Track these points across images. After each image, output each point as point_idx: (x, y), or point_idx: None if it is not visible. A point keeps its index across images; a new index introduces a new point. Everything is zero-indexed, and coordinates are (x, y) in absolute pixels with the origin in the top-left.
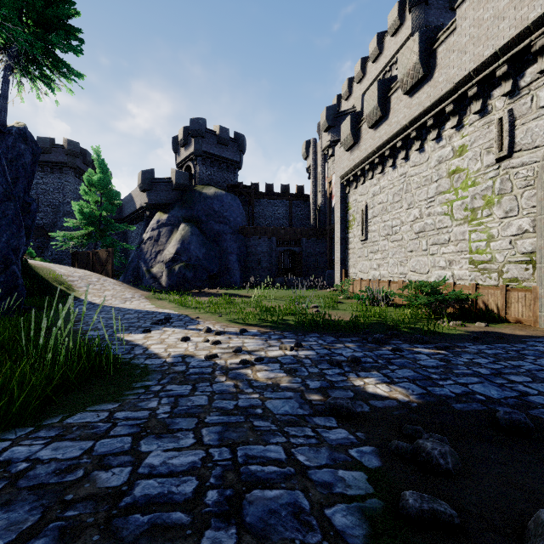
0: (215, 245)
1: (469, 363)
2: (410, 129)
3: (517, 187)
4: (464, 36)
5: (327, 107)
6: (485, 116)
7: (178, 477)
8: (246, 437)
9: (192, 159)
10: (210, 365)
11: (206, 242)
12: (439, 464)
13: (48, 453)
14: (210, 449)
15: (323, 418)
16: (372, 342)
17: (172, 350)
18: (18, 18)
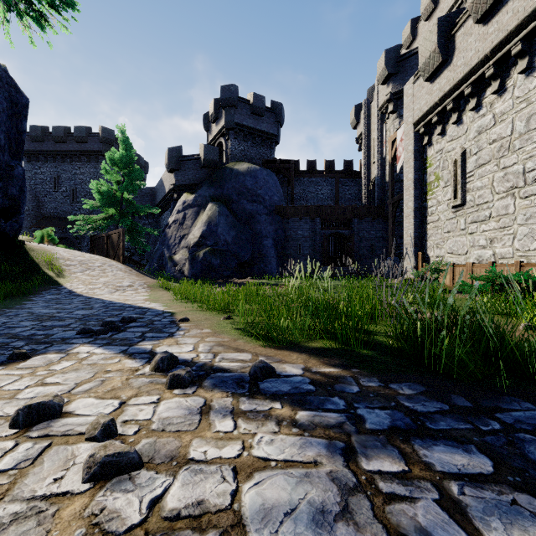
0: (247, 227)
1: None
2: None
3: None
4: None
5: (387, 50)
6: None
7: None
8: None
9: (223, 134)
10: None
11: (236, 224)
12: None
13: None
14: None
15: None
16: None
17: None
18: None
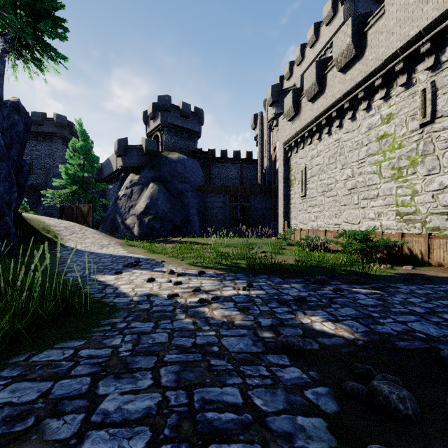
0: (178, 201)
1: (404, 302)
2: (344, 101)
3: (438, 148)
4: (391, 20)
5: (272, 85)
6: (410, 88)
7: (131, 427)
8: (203, 378)
9: (159, 129)
10: (171, 303)
11: (170, 198)
12: (399, 409)
13: (5, 396)
14: (167, 391)
15: (276, 356)
16: (315, 282)
17: (138, 290)
18: (12, 9)
